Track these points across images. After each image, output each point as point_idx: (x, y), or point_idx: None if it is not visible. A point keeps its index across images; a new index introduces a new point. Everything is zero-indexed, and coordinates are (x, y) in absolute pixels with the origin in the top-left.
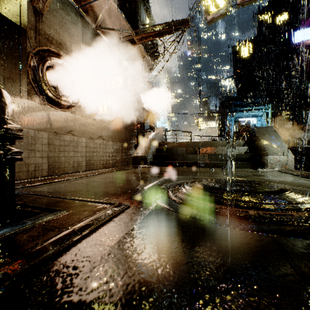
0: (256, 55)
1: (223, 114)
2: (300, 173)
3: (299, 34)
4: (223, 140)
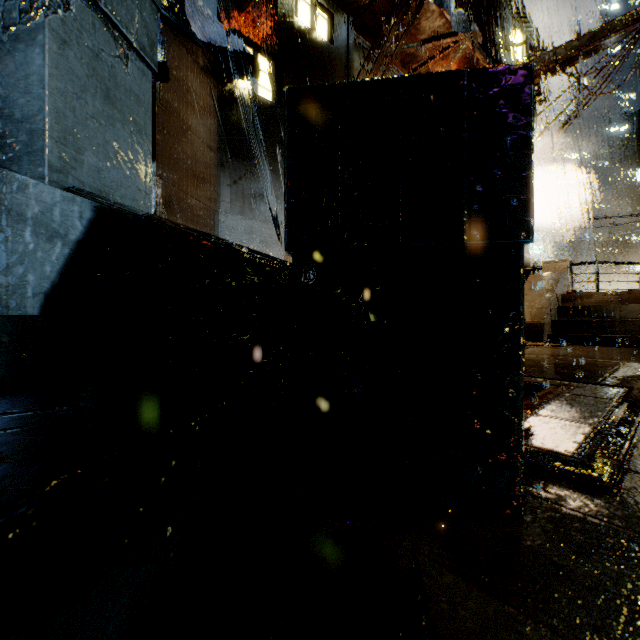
0: None
1: None
2: None
3: None
4: None
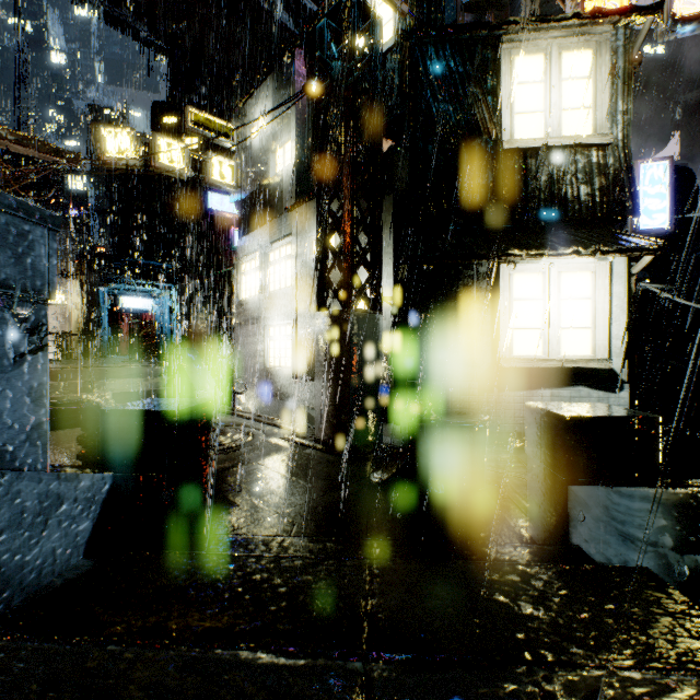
0: (149, 178)
1: (86, 283)
2: (227, 411)
3: (215, 197)
4: (92, 341)
